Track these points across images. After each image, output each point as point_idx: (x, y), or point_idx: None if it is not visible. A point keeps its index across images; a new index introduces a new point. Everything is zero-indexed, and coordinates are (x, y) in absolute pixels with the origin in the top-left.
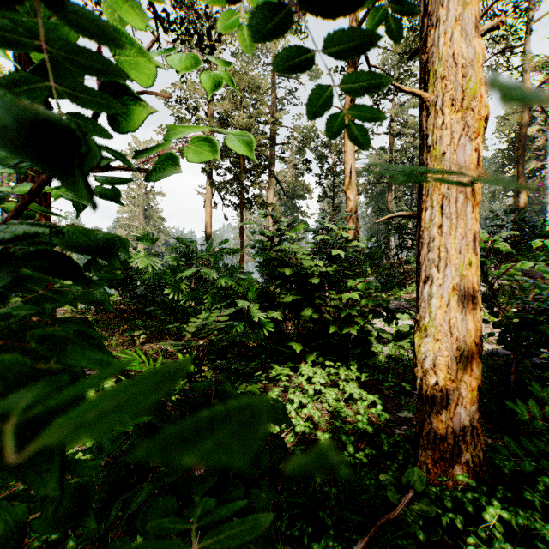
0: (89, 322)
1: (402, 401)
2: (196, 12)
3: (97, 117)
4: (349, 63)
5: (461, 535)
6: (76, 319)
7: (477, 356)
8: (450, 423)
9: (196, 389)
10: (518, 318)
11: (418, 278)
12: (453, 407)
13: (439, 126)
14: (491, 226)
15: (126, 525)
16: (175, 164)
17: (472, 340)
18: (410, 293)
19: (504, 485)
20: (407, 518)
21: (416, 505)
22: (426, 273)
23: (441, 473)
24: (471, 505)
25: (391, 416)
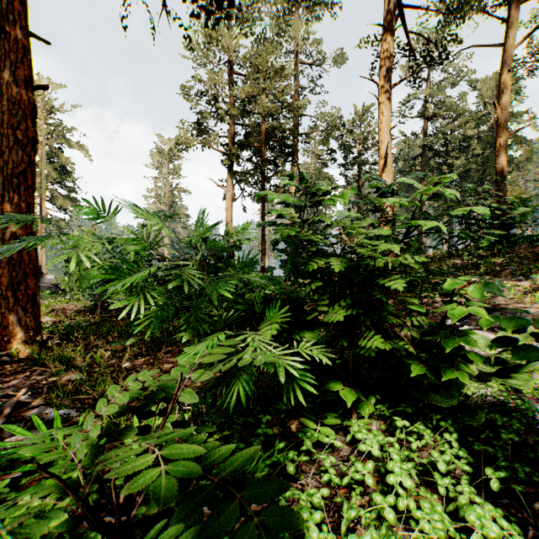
0: None
1: None
2: None
3: None
4: (384, 28)
5: None
6: None
7: None
8: None
9: None
10: None
11: None
12: None
13: None
14: None
15: None
16: None
17: None
18: None
19: None
20: None
21: None
22: None
23: None
24: None
25: None
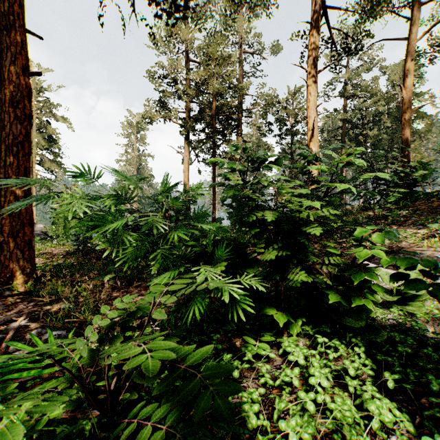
0: None
1: None
2: None
3: None
4: (312, 25)
5: None
6: None
7: None
8: None
9: None
10: None
11: None
12: None
13: None
14: None
15: None
16: None
17: None
18: None
19: None
20: None
21: None
22: None
23: None
24: None
25: None
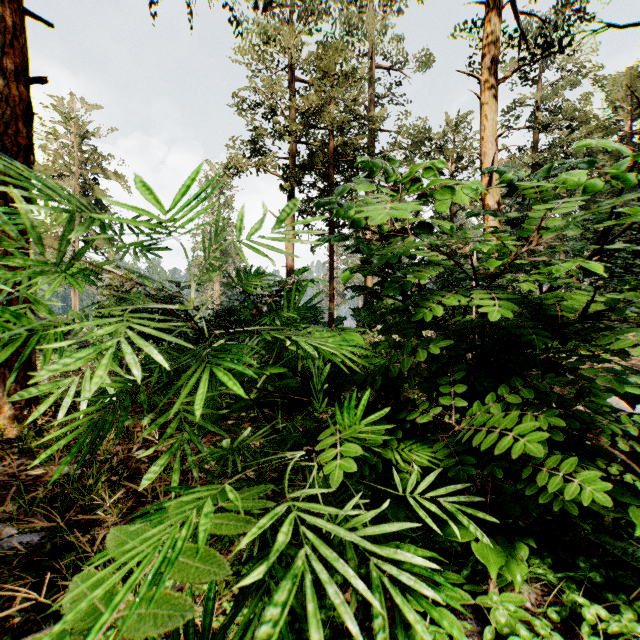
0: None
1: None
2: None
3: None
4: (489, 6)
5: None
6: None
7: None
8: None
9: None
10: None
11: None
12: None
13: None
14: None
15: None
16: None
17: None
18: None
19: None
20: None
21: None
22: None
23: None
24: None
25: None
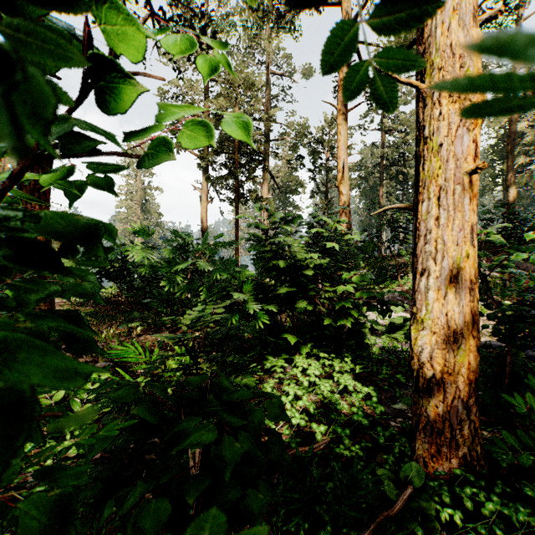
0: (78, 315)
1: (397, 392)
2: (191, 10)
3: (85, 98)
4: None
5: (460, 531)
6: (64, 312)
7: (474, 349)
8: (447, 416)
9: (191, 383)
10: (514, 311)
11: (414, 270)
12: (450, 400)
13: (436, 117)
14: (482, 219)
15: (120, 521)
16: (168, 150)
17: (469, 332)
18: (402, 286)
19: (502, 479)
20: (404, 514)
21: (414, 500)
22: (423, 265)
23: (438, 466)
24: (470, 500)
25: (386, 408)
